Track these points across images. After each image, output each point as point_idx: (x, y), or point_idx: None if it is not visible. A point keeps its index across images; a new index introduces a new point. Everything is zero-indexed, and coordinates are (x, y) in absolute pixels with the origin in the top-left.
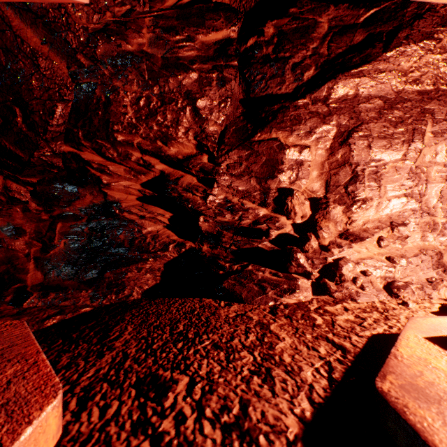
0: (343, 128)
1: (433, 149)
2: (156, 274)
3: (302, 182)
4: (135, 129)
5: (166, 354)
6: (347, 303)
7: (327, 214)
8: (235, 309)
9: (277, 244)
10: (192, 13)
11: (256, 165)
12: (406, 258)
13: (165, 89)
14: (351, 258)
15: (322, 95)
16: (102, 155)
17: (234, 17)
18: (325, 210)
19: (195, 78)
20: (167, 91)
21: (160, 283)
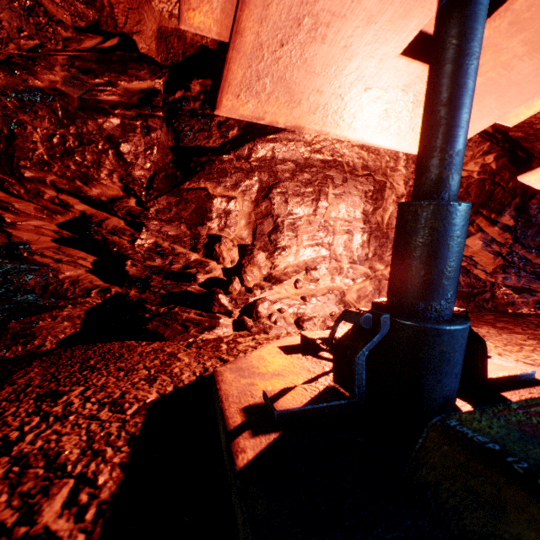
0: (265, 184)
1: (336, 208)
2: (75, 322)
3: (231, 230)
4: (48, 166)
5: (70, 379)
6: (259, 335)
7: (252, 259)
8: (154, 346)
9: (206, 287)
10: (113, 60)
11: (186, 212)
12: (316, 297)
13: (84, 130)
14: (271, 298)
15: (245, 153)
16: (4, 190)
17: (159, 70)
18: (250, 256)
19: (118, 123)
20: (86, 132)
21: (81, 331)
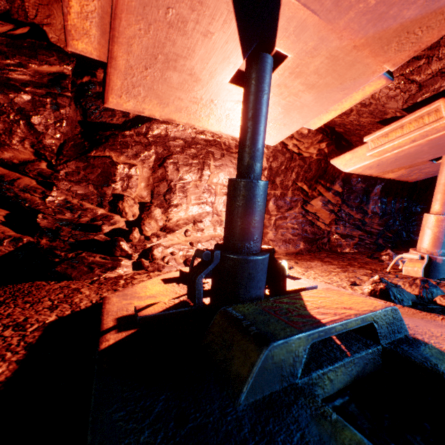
0: (161, 156)
1: (217, 175)
2: None
3: (132, 190)
4: None
5: None
6: (153, 273)
7: (150, 214)
8: (62, 284)
9: (111, 236)
10: (24, 45)
11: (93, 175)
12: (201, 242)
13: None
14: (166, 244)
15: (143, 131)
16: None
17: (67, 58)
18: (148, 211)
19: (29, 99)
20: None
21: None
